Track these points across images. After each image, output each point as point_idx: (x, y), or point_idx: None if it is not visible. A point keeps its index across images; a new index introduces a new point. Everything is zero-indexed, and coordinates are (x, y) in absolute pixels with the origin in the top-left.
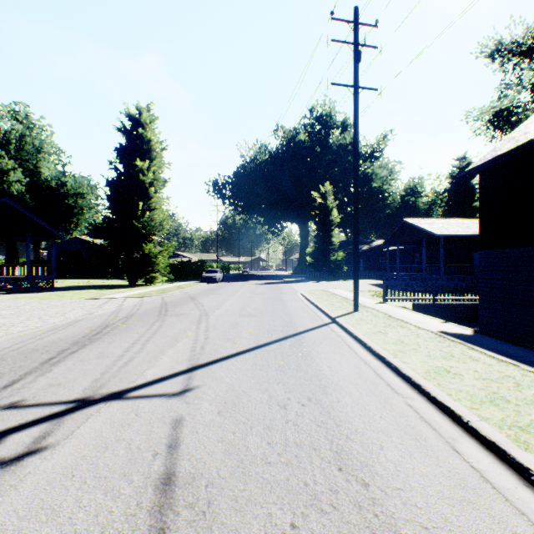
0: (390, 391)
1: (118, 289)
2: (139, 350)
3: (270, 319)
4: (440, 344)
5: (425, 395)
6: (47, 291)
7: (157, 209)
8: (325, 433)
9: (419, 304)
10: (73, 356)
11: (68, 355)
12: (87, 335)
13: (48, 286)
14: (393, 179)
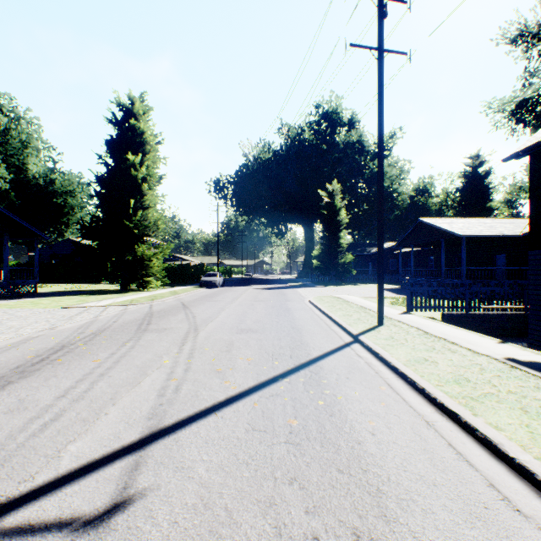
0: (506, 508)
1: (106, 295)
2: (80, 395)
3: (275, 337)
4: (525, 383)
5: None
6: (25, 298)
7: (151, 208)
8: None
9: (450, 314)
10: None
11: None
12: (23, 365)
13: (30, 292)
14: (403, 178)
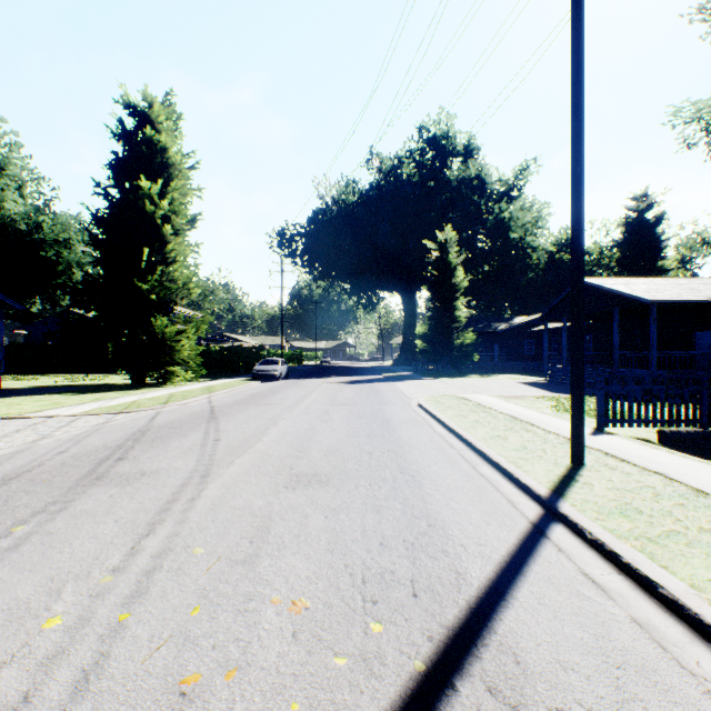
0: None
1: (101, 394)
2: None
3: (368, 502)
4: None
5: None
6: None
7: (178, 262)
8: None
9: (675, 432)
10: None
11: None
12: None
13: None
14: (541, 227)
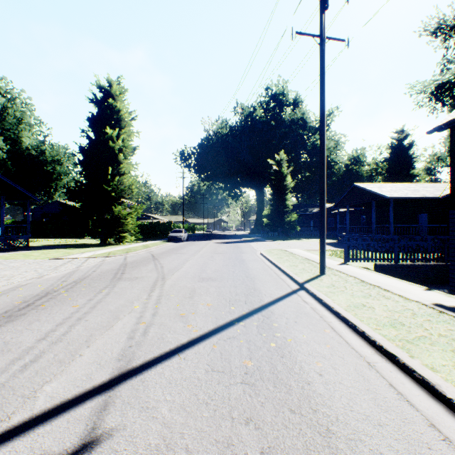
0: (448, 449)
1: (88, 249)
2: (59, 338)
3: (232, 285)
4: (453, 327)
5: None
6: (18, 250)
7: (126, 174)
8: None
9: (381, 264)
10: None
11: None
12: (11, 310)
13: (23, 245)
14: (339, 150)
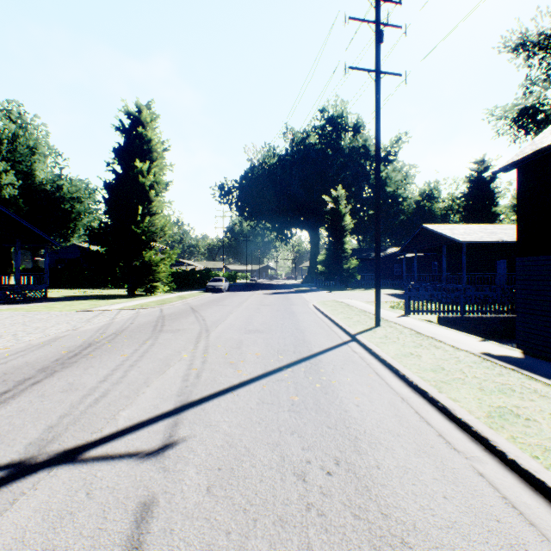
0: (445, 447)
1: (115, 300)
2: (119, 380)
3: (280, 337)
4: (490, 371)
5: (498, 456)
6: (37, 302)
7: (158, 214)
8: (369, 533)
9: (445, 317)
10: (34, 389)
11: (28, 388)
12: (61, 358)
13: (40, 296)
14: (408, 183)
